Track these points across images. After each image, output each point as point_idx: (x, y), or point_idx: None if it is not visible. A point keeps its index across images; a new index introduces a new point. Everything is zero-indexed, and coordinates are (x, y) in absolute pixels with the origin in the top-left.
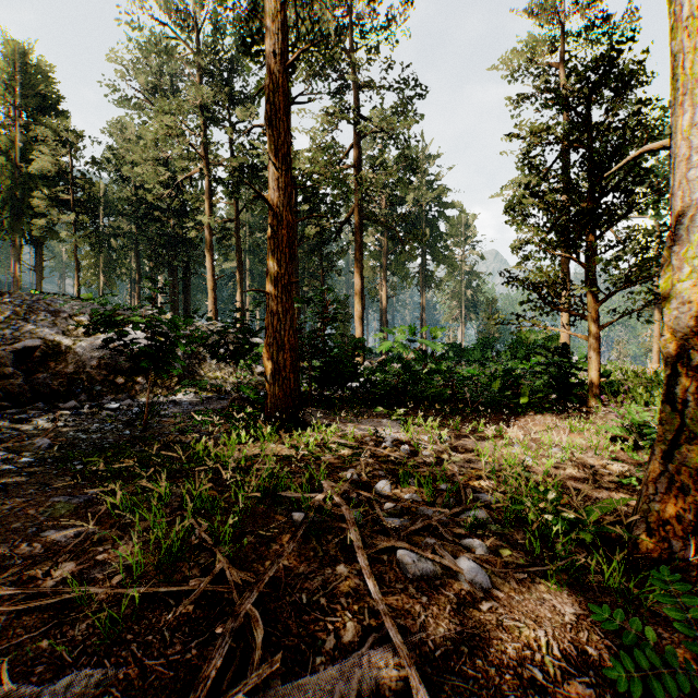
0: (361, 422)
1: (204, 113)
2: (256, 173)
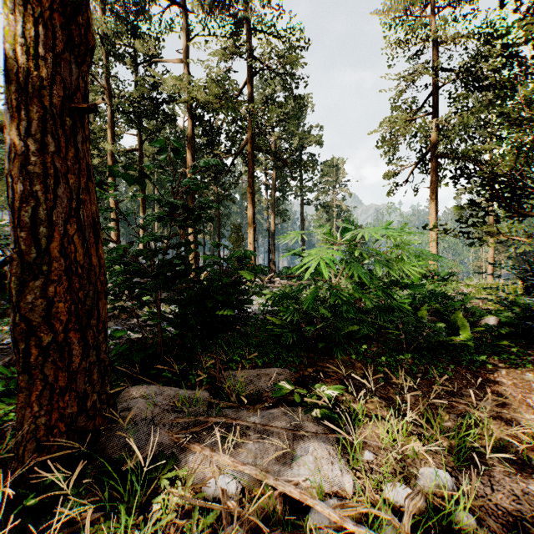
0: (247, 431)
1: (105, 47)
2: (156, 106)
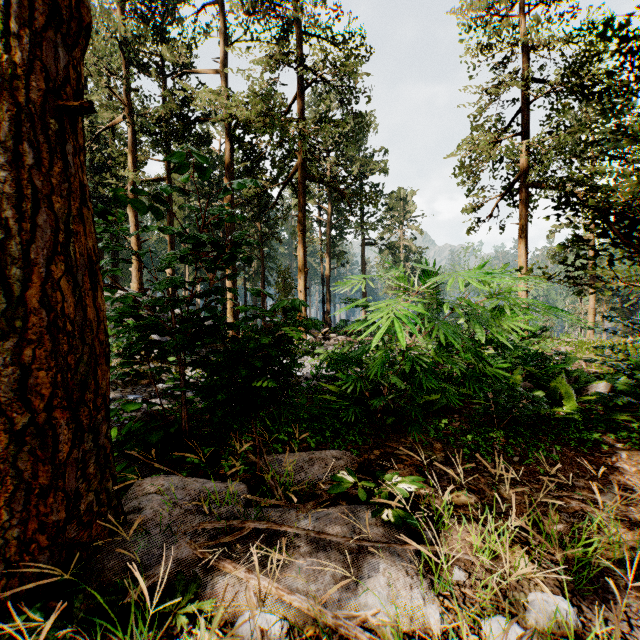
0: (296, 541)
1: (126, 54)
2: (187, 126)
